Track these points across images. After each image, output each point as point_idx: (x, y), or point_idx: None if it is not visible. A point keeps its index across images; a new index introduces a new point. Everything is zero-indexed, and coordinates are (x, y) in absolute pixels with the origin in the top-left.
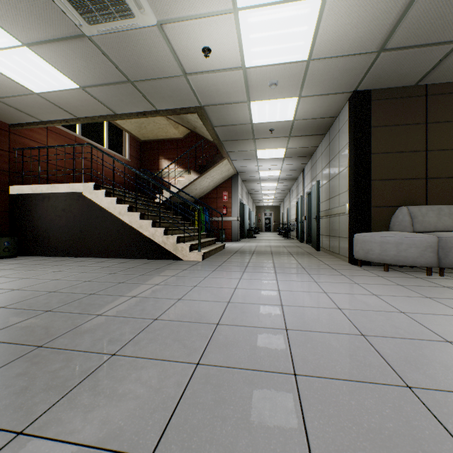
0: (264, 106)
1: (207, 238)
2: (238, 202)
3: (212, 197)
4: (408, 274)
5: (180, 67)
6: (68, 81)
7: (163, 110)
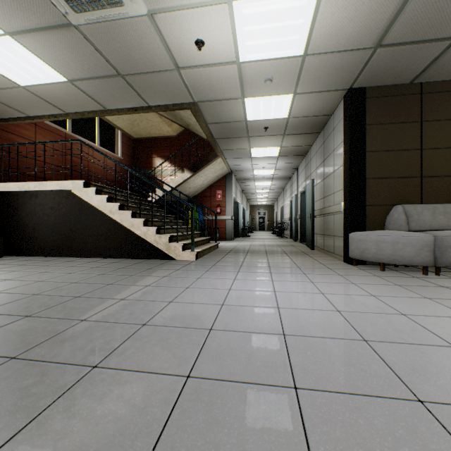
0: (258, 103)
1: (200, 237)
2: (232, 201)
3: (206, 196)
4: (404, 274)
5: (172, 61)
6: (55, 73)
7: (156, 106)
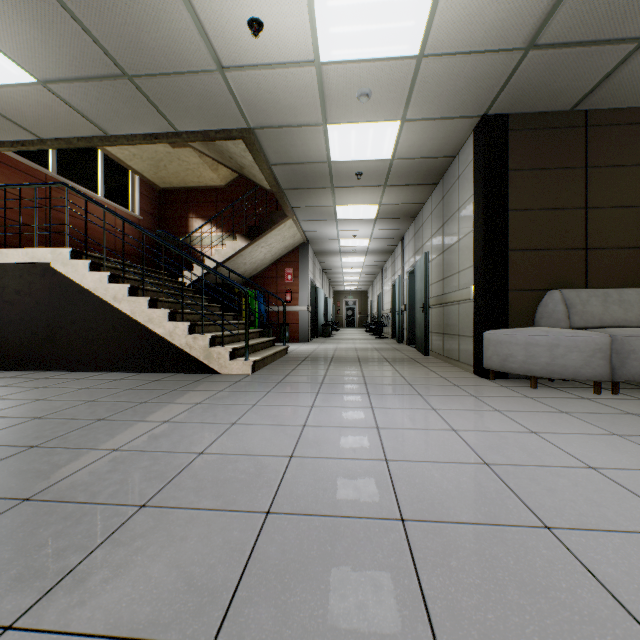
0: (349, 133)
1: (260, 337)
2: (308, 284)
3: (270, 277)
4: (567, 393)
5: (211, 54)
6: (14, 67)
7: (188, 133)
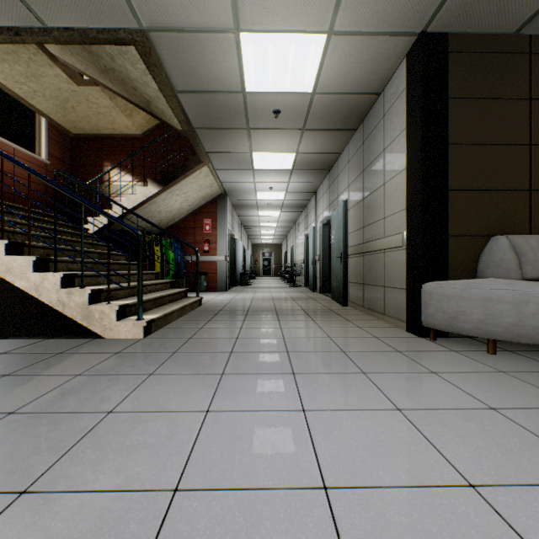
0: (266, 49)
1: (171, 288)
2: (226, 235)
3: (188, 227)
4: (538, 362)
5: None
6: None
7: (61, 29)
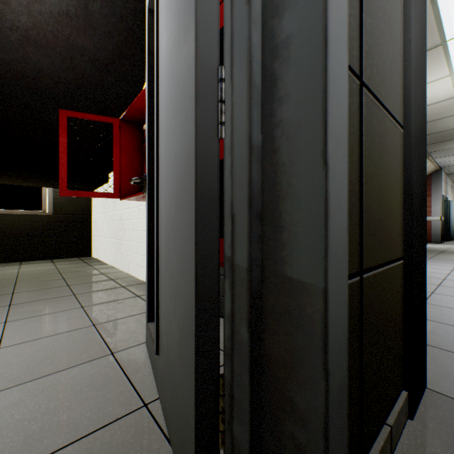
0: None
1: None
2: (440, 200)
3: None
4: None
5: None
6: None
7: None
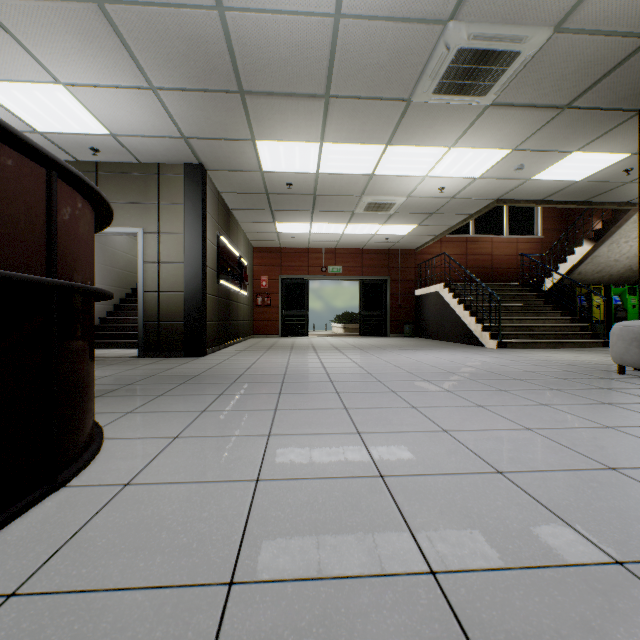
0: (553, 172)
1: (581, 331)
2: None
3: None
4: (618, 377)
5: (443, 198)
6: (409, 226)
7: (474, 213)
